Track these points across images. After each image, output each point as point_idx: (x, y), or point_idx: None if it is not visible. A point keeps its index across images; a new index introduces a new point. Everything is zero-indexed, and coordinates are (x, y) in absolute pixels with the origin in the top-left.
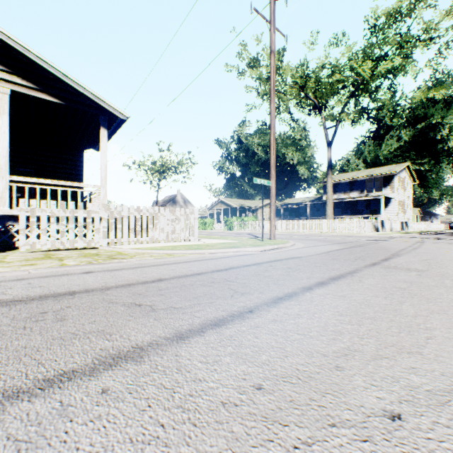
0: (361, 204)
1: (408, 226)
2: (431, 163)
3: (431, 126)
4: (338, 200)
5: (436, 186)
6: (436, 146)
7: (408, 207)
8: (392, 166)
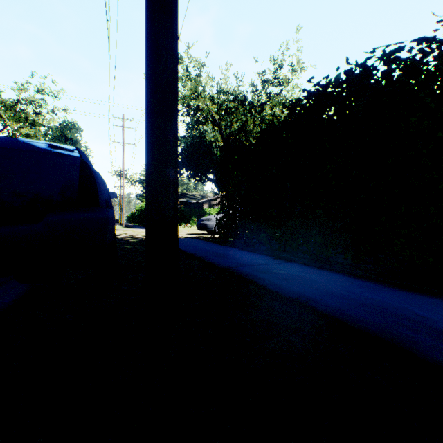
0: None
1: None
2: None
3: None
4: None
5: None
6: None
7: None
8: None
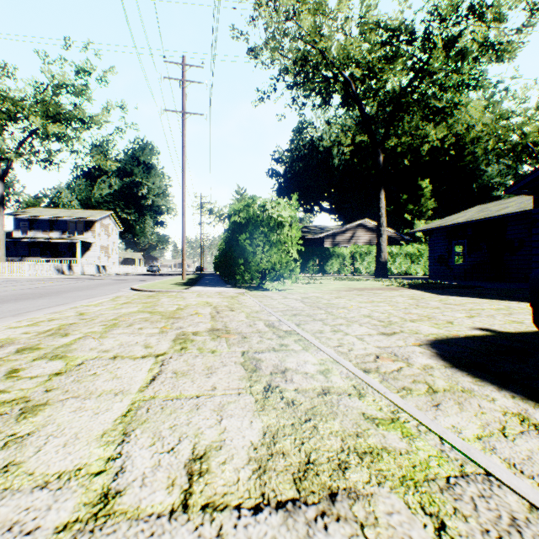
0: (64, 246)
1: (108, 270)
2: (137, 215)
3: (136, 183)
4: (31, 240)
5: (142, 235)
6: (141, 201)
7: (114, 252)
8: (98, 212)
